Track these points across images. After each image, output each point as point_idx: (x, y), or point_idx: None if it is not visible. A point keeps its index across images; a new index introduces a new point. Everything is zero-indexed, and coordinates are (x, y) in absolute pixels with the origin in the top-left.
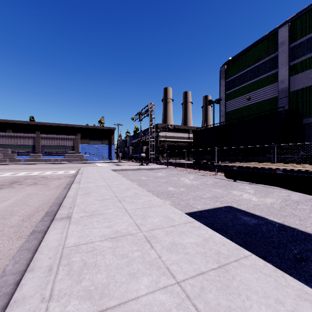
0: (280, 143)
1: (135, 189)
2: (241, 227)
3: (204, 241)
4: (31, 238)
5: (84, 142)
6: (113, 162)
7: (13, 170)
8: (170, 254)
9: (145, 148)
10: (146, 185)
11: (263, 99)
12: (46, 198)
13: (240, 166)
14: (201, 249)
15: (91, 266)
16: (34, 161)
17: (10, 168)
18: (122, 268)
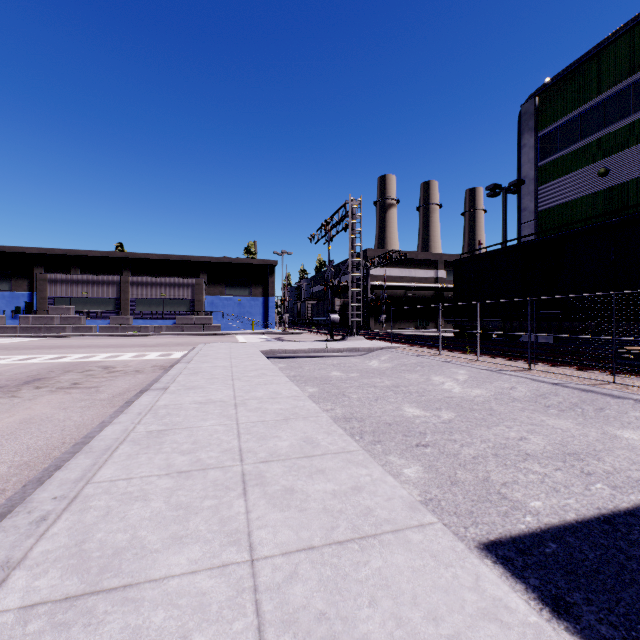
0: None
1: (307, 420)
2: None
3: None
4: None
5: (215, 291)
6: (271, 332)
7: (64, 349)
8: None
9: (339, 304)
10: (340, 395)
11: None
12: (55, 438)
13: None
14: None
15: None
16: (117, 329)
17: (63, 344)
18: None
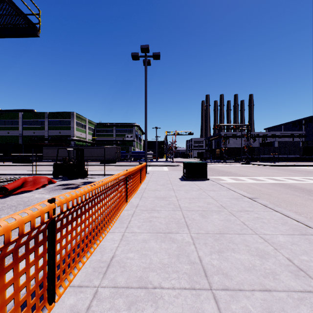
0: (13, 153)
1: None
2: None
3: None
4: None
5: None
6: None
7: None
8: None
9: None
10: None
11: (14, 135)
12: None
13: None
14: None
15: None
16: None
17: None
18: None
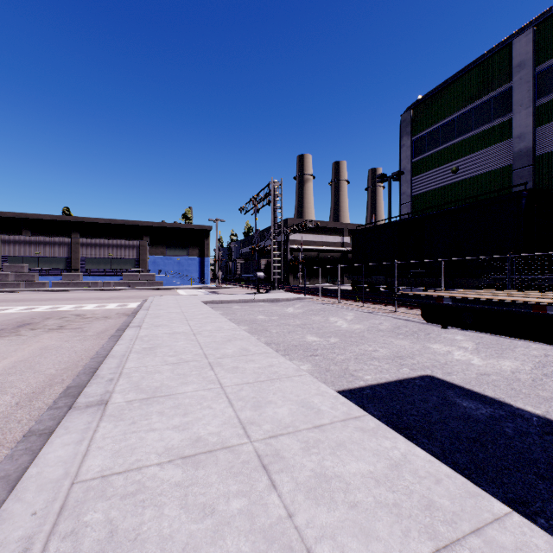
0: (518, 252)
1: (243, 340)
2: (460, 425)
3: (390, 468)
4: (19, 450)
5: (157, 251)
6: (207, 287)
7: (29, 302)
8: (314, 506)
9: (264, 263)
10: (264, 330)
11: (483, 170)
12: (74, 356)
13: (458, 299)
14: (386, 494)
15: (125, 541)
16: (68, 285)
17: (25, 298)
18: (199, 551)
